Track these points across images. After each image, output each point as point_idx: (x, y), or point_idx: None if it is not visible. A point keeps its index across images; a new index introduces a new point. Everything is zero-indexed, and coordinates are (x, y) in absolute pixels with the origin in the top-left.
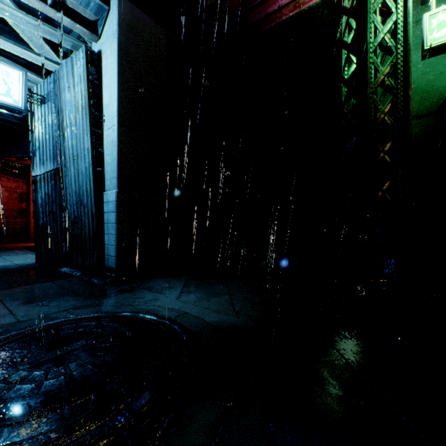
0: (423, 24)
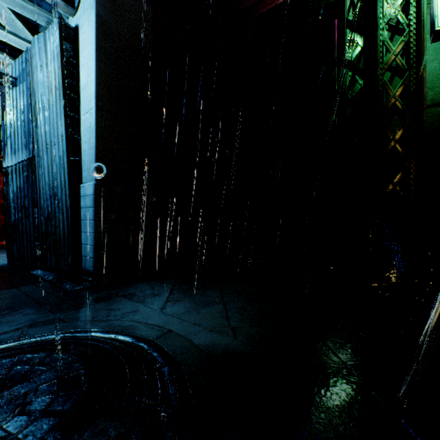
0: (434, 3)
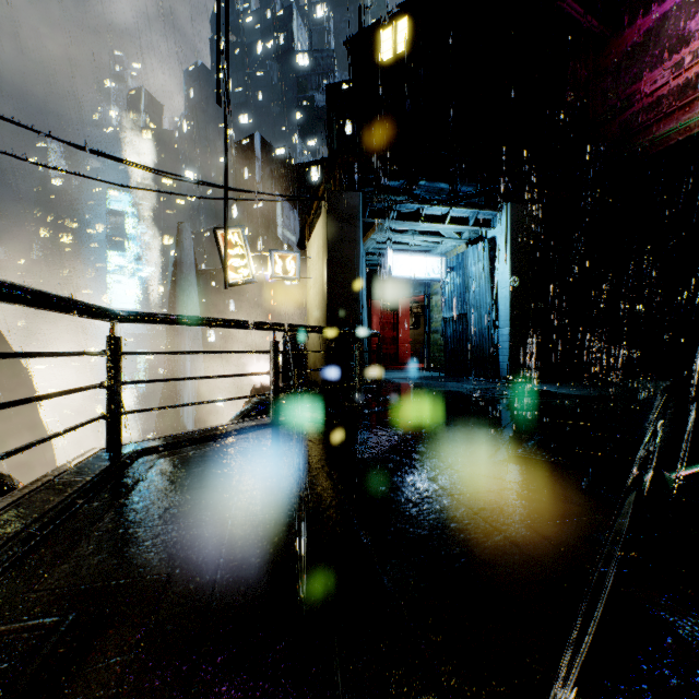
0: None
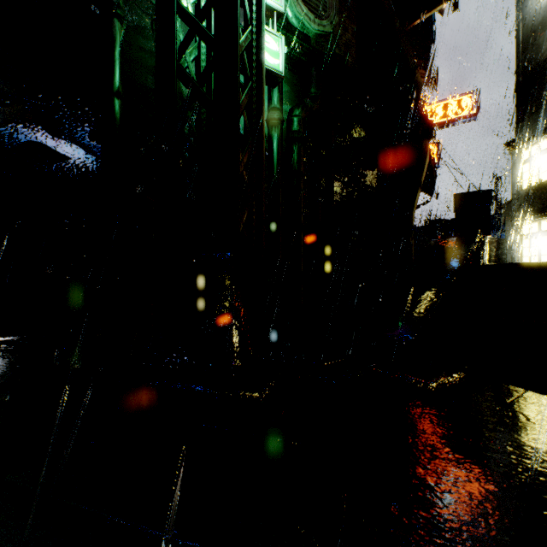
0: None
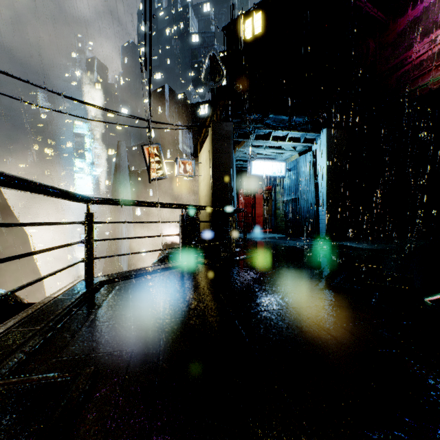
0: None
